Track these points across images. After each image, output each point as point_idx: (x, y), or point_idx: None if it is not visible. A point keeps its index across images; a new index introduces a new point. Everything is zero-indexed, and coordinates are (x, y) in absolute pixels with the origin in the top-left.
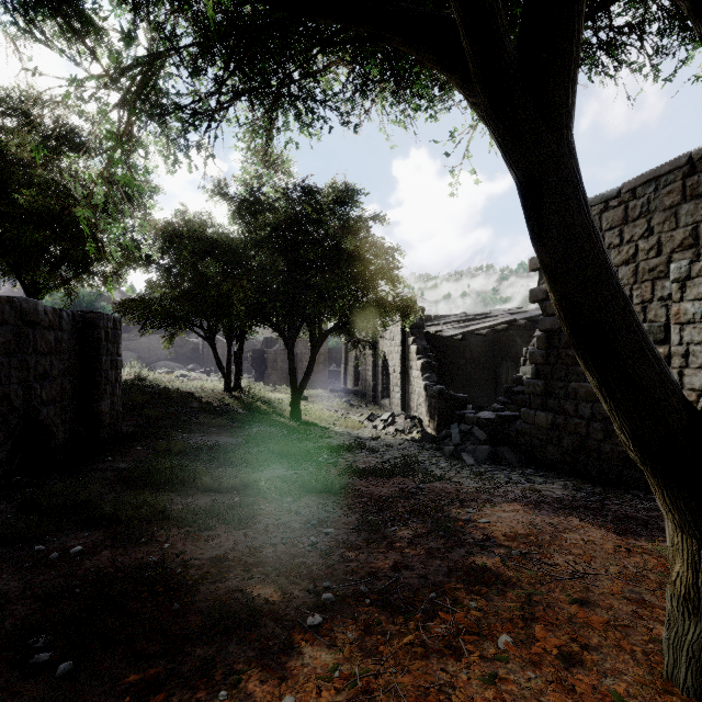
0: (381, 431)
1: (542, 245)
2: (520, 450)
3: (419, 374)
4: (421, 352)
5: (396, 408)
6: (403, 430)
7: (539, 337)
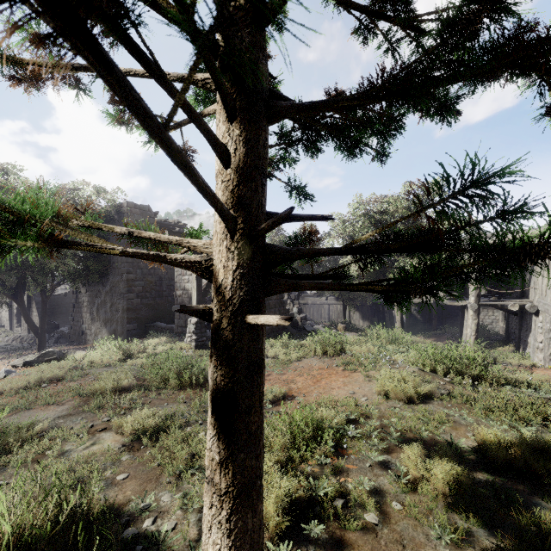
0: (12, 343)
1: (21, 313)
2: (68, 338)
3: (37, 314)
4: (39, 304)
5: (25, 331)
6: (25, 341)
7: (72, 304)
